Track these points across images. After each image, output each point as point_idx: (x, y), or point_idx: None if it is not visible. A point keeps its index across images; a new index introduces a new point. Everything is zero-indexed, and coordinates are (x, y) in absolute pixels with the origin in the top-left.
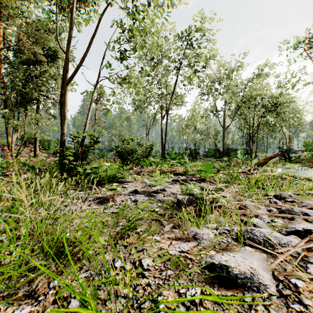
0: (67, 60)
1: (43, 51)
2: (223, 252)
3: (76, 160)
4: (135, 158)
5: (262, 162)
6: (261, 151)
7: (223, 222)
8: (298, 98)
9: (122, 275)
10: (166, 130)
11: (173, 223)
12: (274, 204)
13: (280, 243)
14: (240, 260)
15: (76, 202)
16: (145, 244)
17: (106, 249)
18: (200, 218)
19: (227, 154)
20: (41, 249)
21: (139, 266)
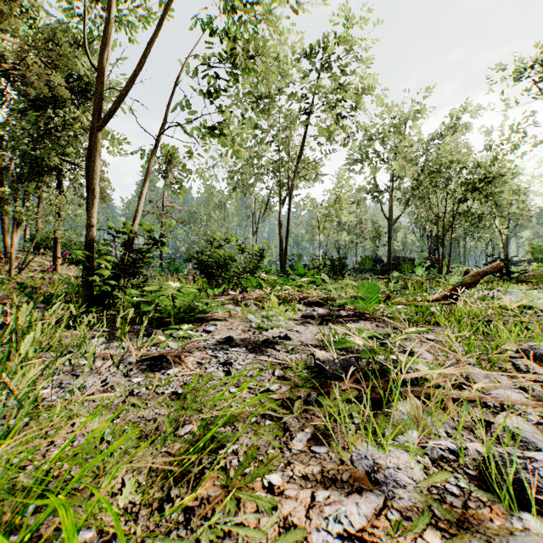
0: (97, 82)
1: (68, 83)
2: (462, 534)
3: (117, 277)
4: (234, 274)
5: (469, 281)
6: (455, 263)
7: (431, 424)
8: (519, 169)
9: None
10: (287, 224)
11: (312, 425)
12: (538, 376)
13: None
14: None
15: (98, 368)
16: (243, 516)
17: (134, 522)
18: (379, 417)
19: (396, 268)
20: None
21: None
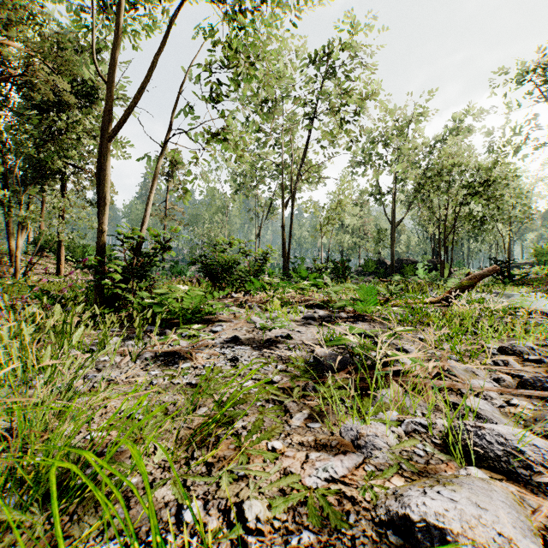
0: (109, 96)
1: (72, 86)
2: (420, 479)
3: (126, 280)
4: (237, 276)
5: (467, 284)
6: (458, 265)
7: (410, 407)
8: (522, 171)
9: (199, 545)
10: (290, 227)
11: (309, 408)
12: (508, 368)
13: (544, 460)
14: (470, 511)
15: (118, 362)
16: (253, 464)
17: (167, 473)
18: (364, 399)
19: (399, 270)
20: (14, 482)
21: (237, 520)
